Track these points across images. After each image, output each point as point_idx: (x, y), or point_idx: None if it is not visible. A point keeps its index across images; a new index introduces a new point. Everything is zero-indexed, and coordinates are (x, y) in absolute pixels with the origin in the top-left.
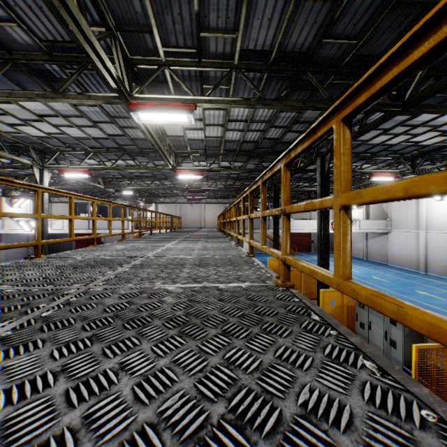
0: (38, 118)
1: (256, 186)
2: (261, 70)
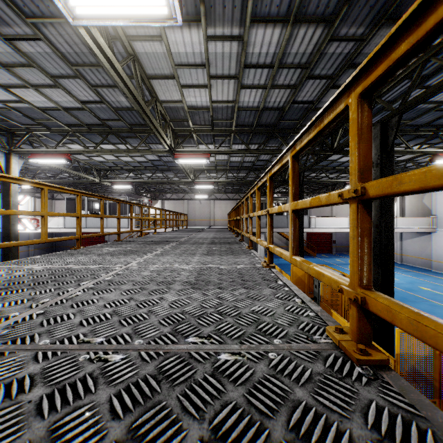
0: None
1: None
2: None
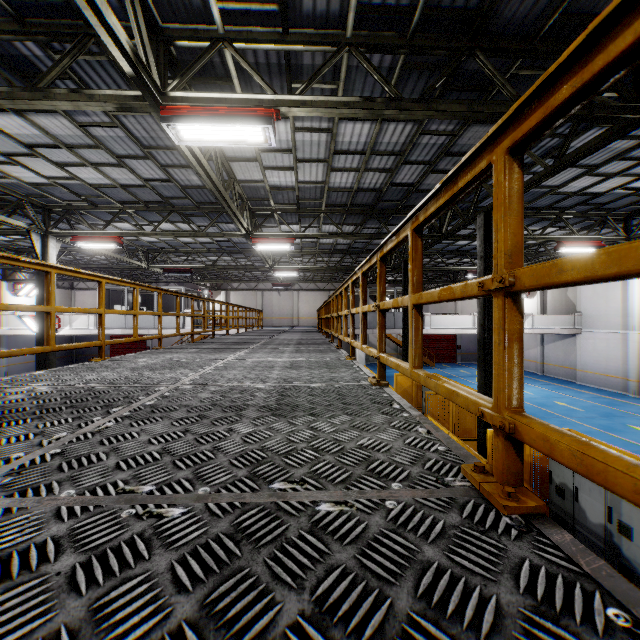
0: (28, 151)
1: (397, 241)
2: (394, 48)
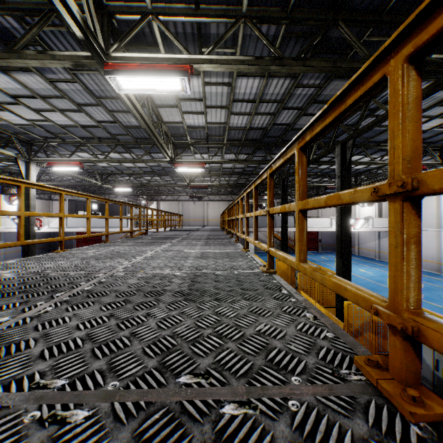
0: (13, 100)
1: (284, 159)
2: (278, 20)
